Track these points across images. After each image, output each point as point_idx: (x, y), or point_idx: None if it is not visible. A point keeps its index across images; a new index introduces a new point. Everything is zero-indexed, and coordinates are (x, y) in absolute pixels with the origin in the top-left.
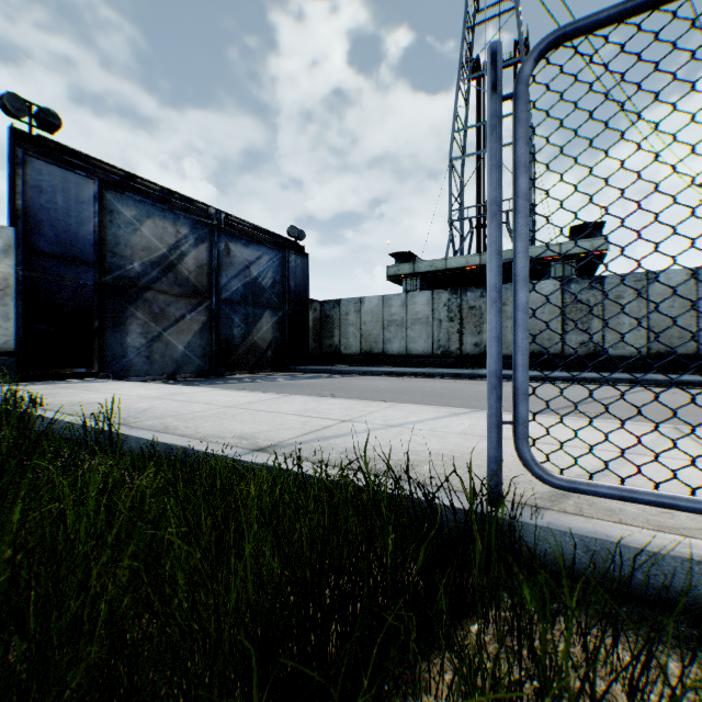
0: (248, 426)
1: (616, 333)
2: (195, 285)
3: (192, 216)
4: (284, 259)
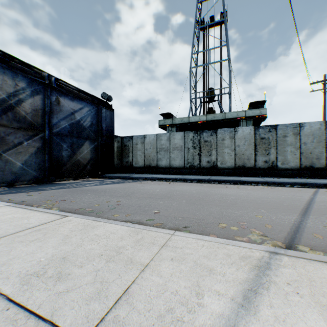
0: None
1: (284, 156)
2: (32, 122)
3: (29, 76)
4: (98, 111)
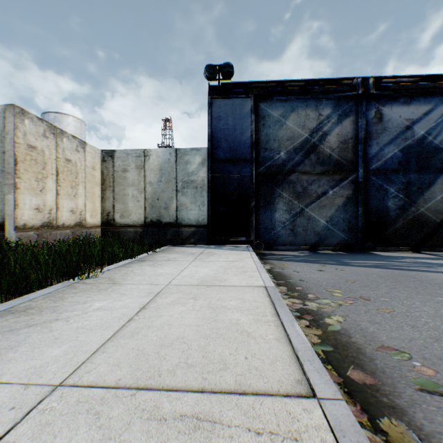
0: None
1: None
2: (338, 161)
3: (334, 95)
4: None
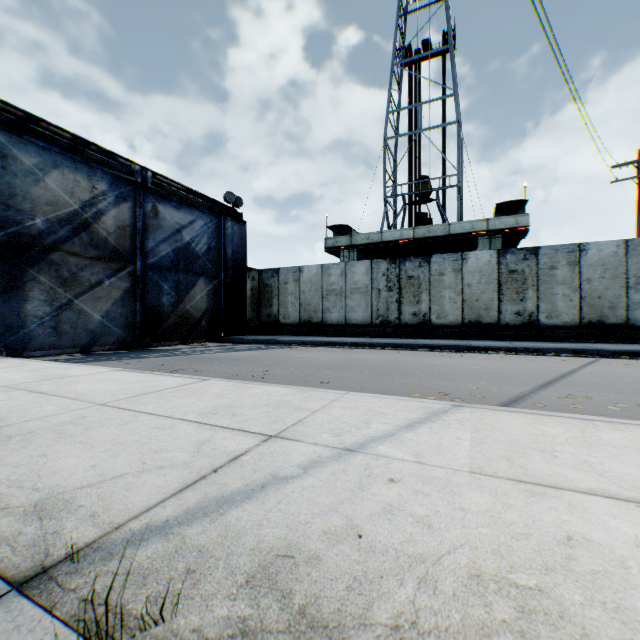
0: (91, 459)
1: (551, 303)
2: (116, 248)
3: (112, 171)
4: (220, 225)
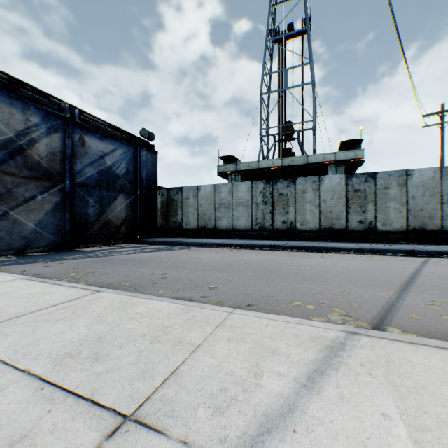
0: None
1: (385, 214)
2: (48, 169)
3: (44, 107)
4: (136, 153)
